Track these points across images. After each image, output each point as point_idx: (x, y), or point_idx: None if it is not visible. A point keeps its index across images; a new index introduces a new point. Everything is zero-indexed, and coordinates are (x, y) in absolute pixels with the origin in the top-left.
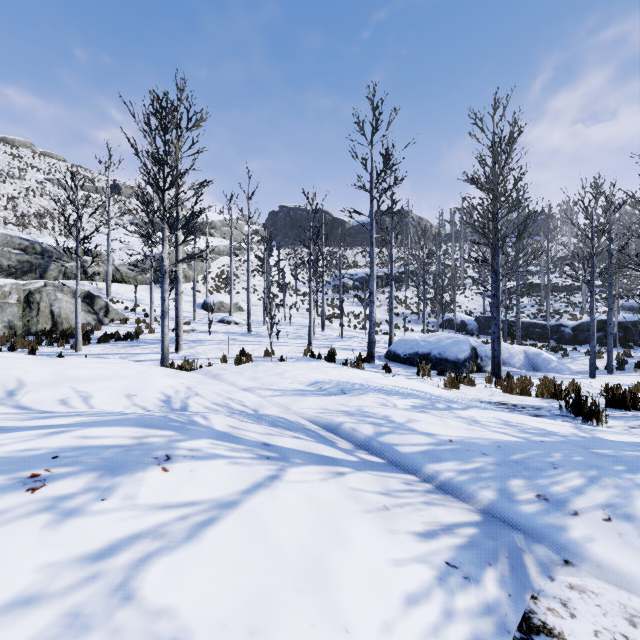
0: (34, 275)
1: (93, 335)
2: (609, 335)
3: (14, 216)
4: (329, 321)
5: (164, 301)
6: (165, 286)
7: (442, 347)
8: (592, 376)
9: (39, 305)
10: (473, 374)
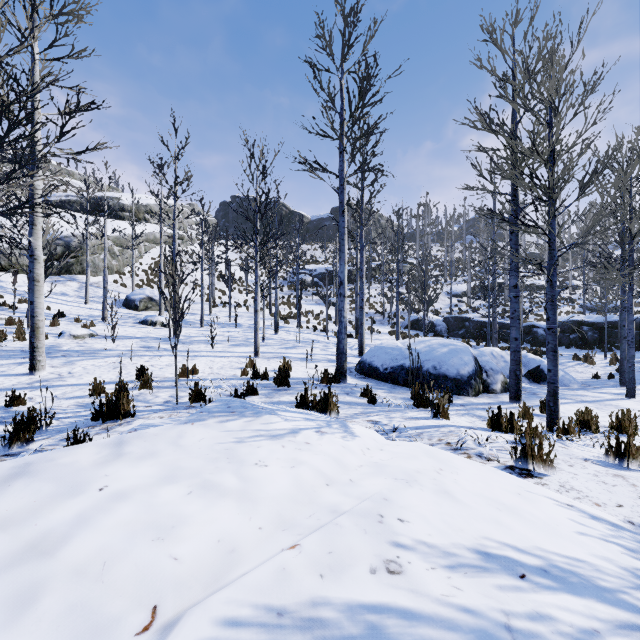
0: None
1: None
2: (623, 339)
3: None
4: (284, 322)
5: None
6: None
7: (437, 358)
8: (631, 395)
9: None
10: (482, 396)
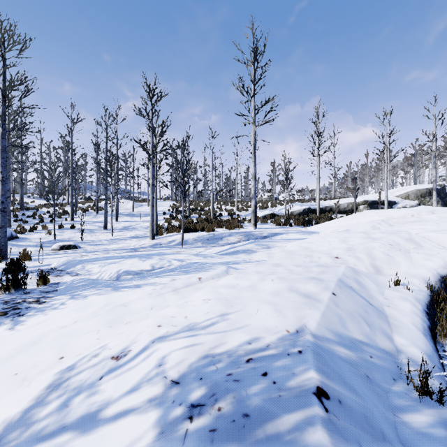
0: None
1: None
2: None
3: None
4: None
5: None
6: None
7: None
8: None
9: None
10: None
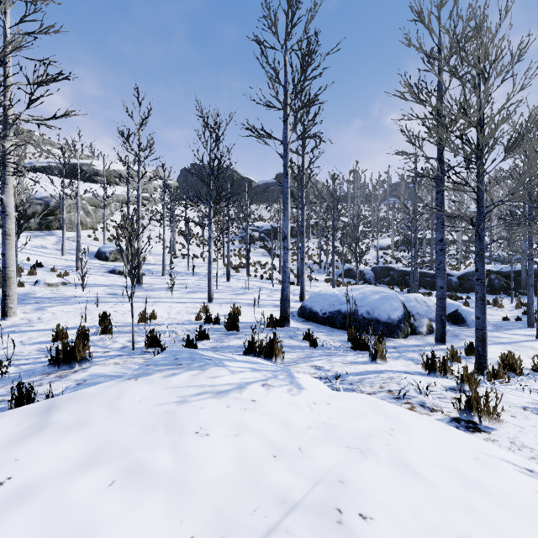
0: None
1: None
2: (530, 287)
3: None
4: (235, 271)
5: None
6: None
7: (370, 304)
8: None
9: None
10: (410, 338)
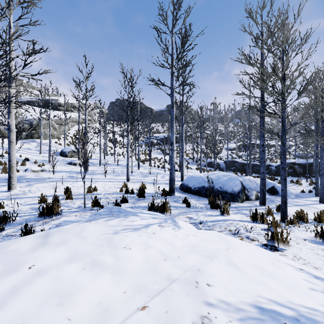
0: None
1: None
2: (317, 172)
3: None
4: (143, 163)
5: None
6: None
7: (222, 182)
8: (322, 202)
9: None
10: (245, 202)
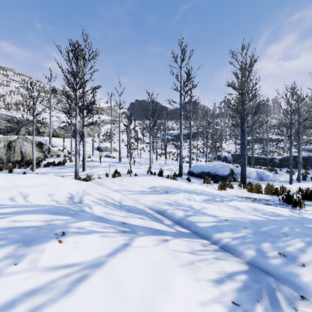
0: (13, 133)
1: (42, 163)
2: (298, 163)
3: (3, 104)
4: (159, 156)
5: (76, 146)
6: (77, 138)
7: (216, 169)
8: (291, 183)
9: (15, 148)
10: (231, 182)
